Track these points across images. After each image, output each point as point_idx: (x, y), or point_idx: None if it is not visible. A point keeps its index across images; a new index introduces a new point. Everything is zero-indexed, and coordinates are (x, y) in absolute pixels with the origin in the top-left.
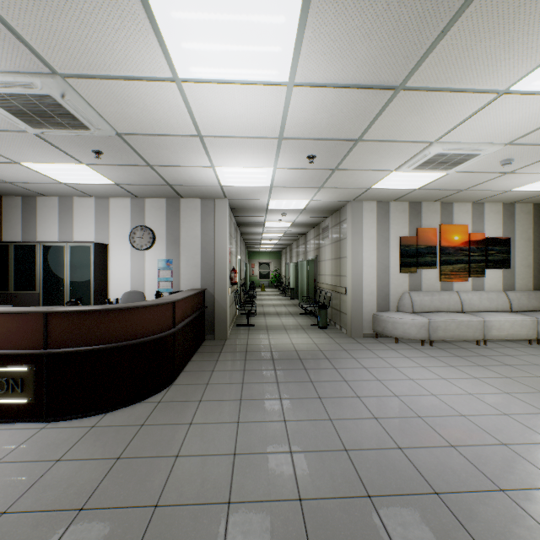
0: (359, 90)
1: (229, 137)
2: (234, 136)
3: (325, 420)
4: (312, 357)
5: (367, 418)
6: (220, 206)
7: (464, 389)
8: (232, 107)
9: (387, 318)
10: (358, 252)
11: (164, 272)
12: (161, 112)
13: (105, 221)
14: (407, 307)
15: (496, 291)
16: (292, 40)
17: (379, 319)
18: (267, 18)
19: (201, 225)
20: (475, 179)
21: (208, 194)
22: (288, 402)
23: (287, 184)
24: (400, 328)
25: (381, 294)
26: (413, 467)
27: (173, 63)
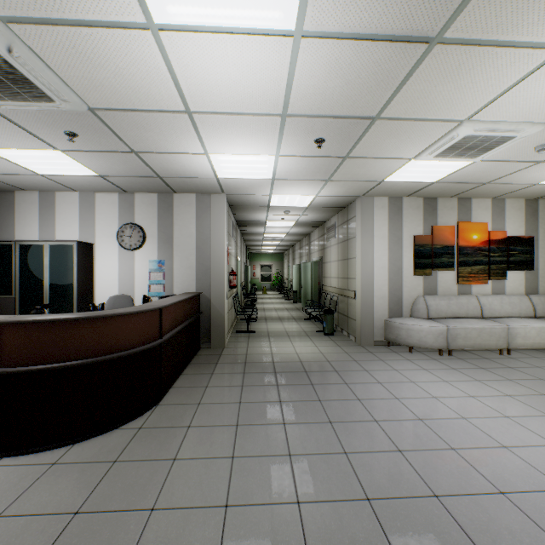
0: (383, 44)
1: (223, 113)
2: (230, 112)
3: (338, 454)
4: (319, 369)
5: (389, 450)
6: (217, 201)
7: (498, 410)
8: (225, 70)
9: (401, 325)
10: (368, 252)
11: (155, 275)
12: (138, 77)
13: (90, 218)
14: (421, 312)
15: (518, 295)
16: None
17: (391, 325)
18: None
19: (196, 223)
20: (502, 169)
21: (204, 188)
22: (294, 429)
23: (291, 176)
24: (415, 336)
25: (393, 299)
26: (457, 527)
27: None
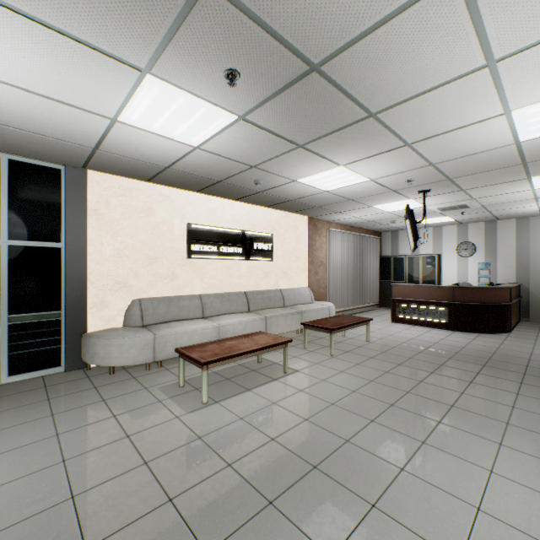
0: None
1: None
2: None
3: None
4: None
5: None
6: (534, 222)
7: None
8: None
9: None
10: None
11: (482, 271)
12: (515, 197)
13: (438, 240)
14: None
15: None
16: None
17: None
18: None
19: (515, 238)
20: None
21: (524, 216)
22: None
23: None
24: None
25: None
26: None
27: (533, 187)
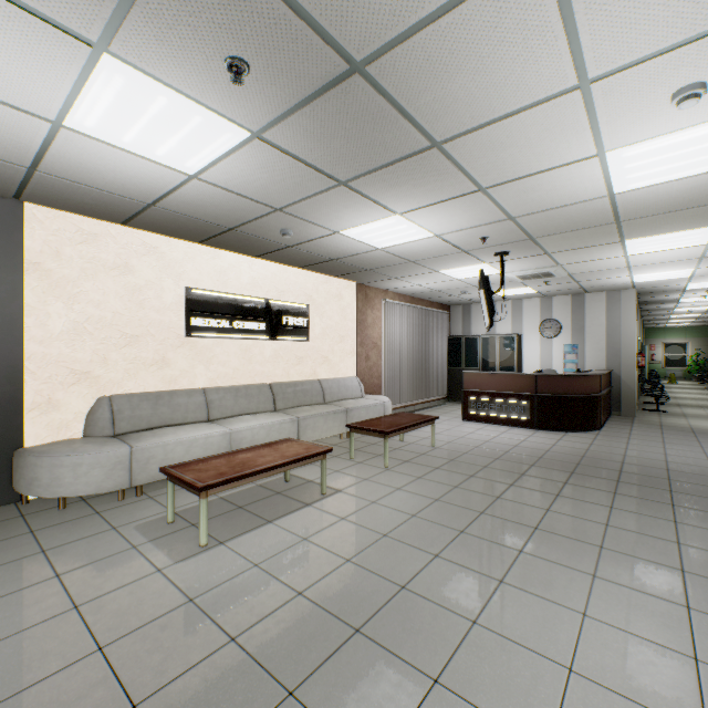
0: None
1: (652, 263)
2: (657, 262)
3: None
4: None
5: None
6: (626, 296)
7: None
8: (659, 256)
9: None
10: None
11: (568, 356)
12: (606, 264)
13: (518, 317)
14: None
15: None
16: (707, 237)
17: None
18: (690, 237)
19: (605, 315)
20: None
21: (615, 288)
22: None
23: None
24: None
25: None
26: None
27: (626, 253)
